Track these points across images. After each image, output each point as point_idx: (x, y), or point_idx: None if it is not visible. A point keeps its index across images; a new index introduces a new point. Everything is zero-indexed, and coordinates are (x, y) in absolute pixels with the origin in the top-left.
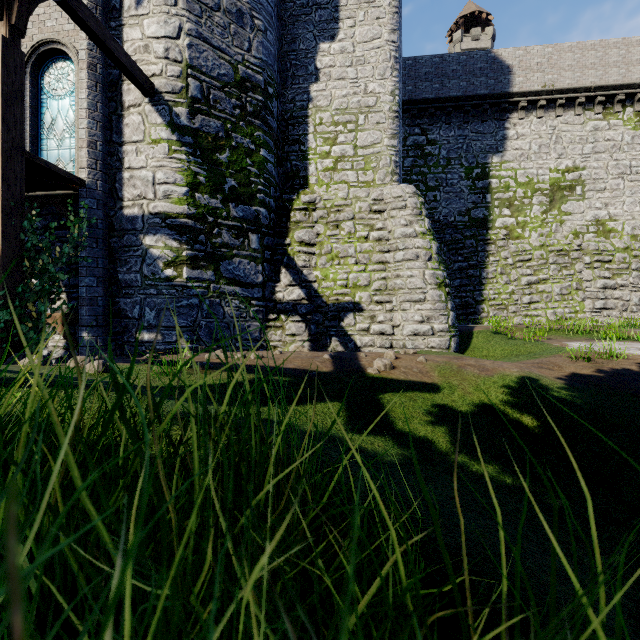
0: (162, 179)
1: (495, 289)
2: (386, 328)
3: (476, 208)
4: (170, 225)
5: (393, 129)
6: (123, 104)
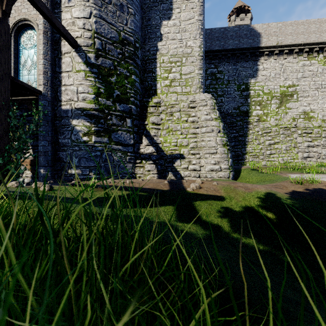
0: (81, 90)
1: (252, 147)
2: (196, 167)
3: (242, 106)
4: (85, 114)
5: (200, 65)
6: (61, 52)
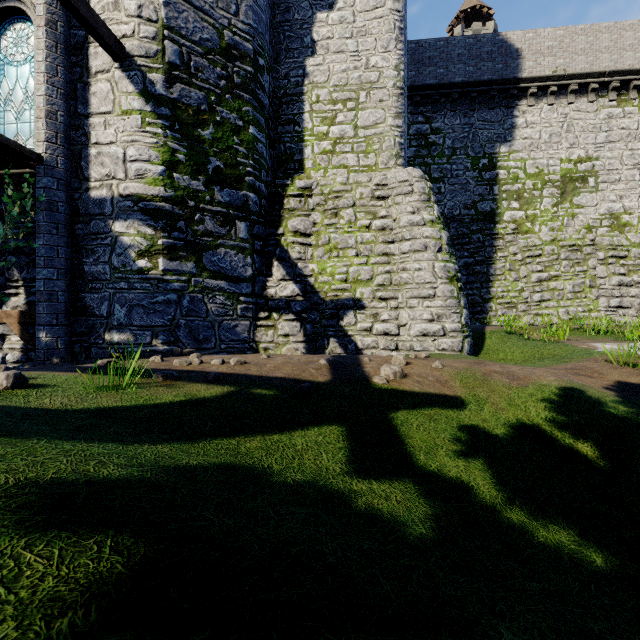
0: (134, 156)
1: (503, 286)
2: (391, 328)
3: (483, 201)
4: (143, 209)
5: (398, 107)
6: (89, 70)
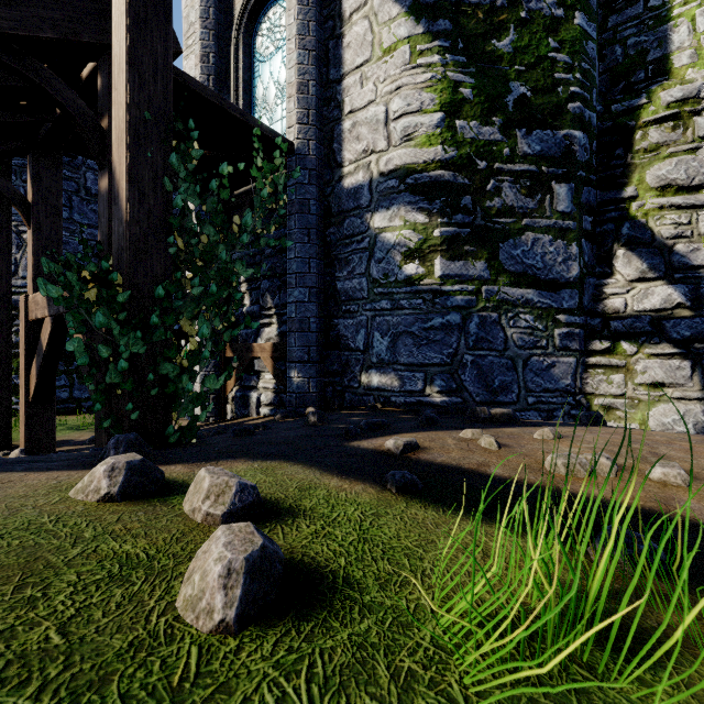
0: (399, 109)
1: None
2: None
3: None
4: (412, 186)
5: None
6: (342, 16)
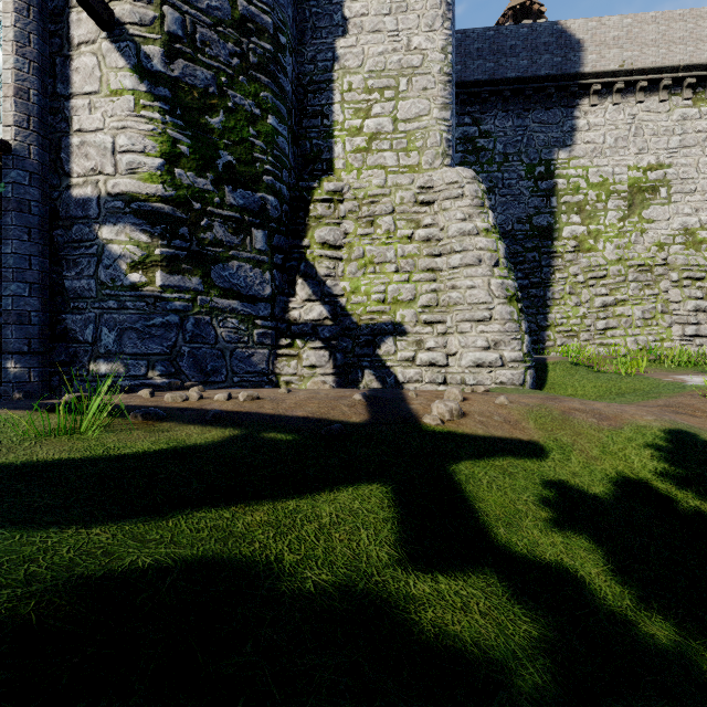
0: (125, 146)
1: (563, 312)
2: (438, 357)
3: (539, 214)
4: (137, 211)
5: (445, 97)
6: (71, 41)
